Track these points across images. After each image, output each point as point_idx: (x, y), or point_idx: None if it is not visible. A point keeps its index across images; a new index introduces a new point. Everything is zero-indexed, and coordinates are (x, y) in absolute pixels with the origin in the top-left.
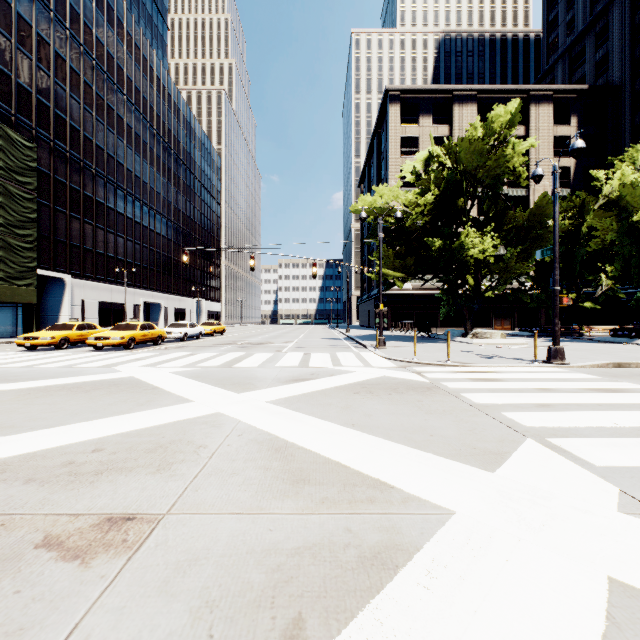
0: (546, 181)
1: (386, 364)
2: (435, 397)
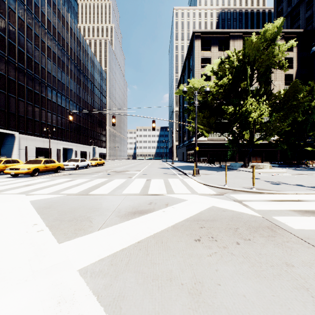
0: (280, 82)
1: (207, 190)
2: (298, 252)
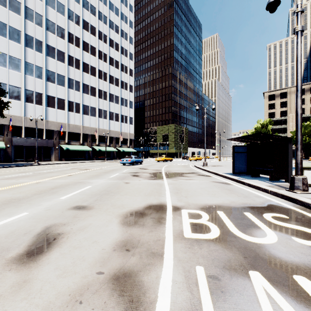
0: None
1: None
2: None
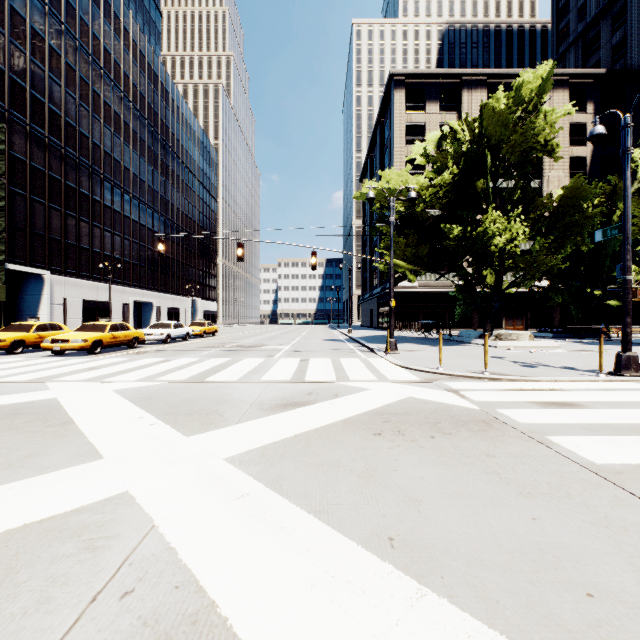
0: (561, 172)
1: (406, 376)
2: (509, 445)
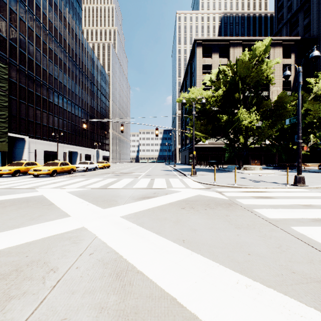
0: (278, 87)
1: (198, 186)
2: (237, 212)
